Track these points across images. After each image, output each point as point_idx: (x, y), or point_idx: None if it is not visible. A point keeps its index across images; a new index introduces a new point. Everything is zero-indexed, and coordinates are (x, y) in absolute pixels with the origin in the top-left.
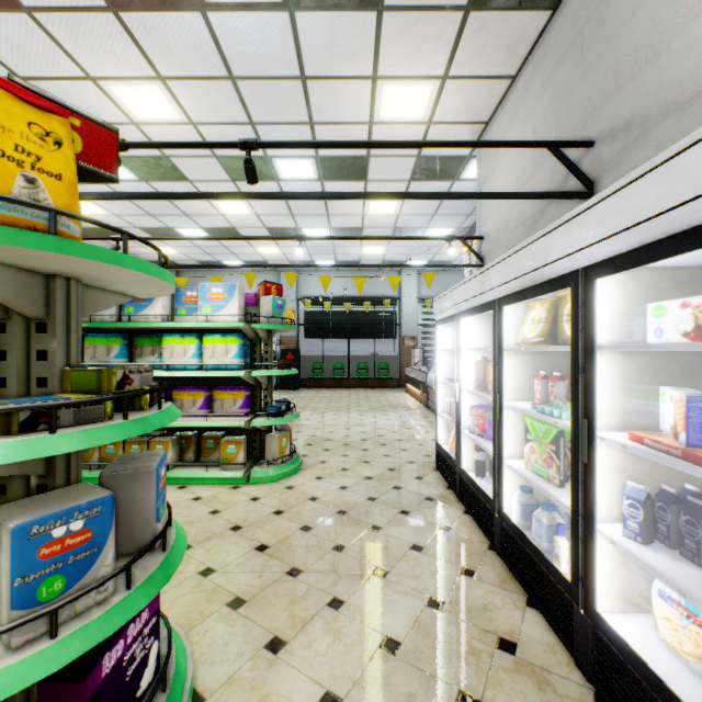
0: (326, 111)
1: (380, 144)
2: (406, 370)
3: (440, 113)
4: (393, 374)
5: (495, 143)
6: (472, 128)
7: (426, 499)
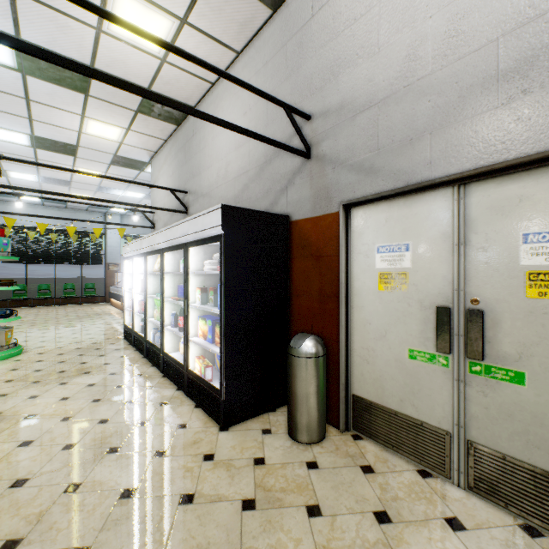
0: (44, 117)
1: (87, 173)
2: (111, 288)
3: (128, 141)
4: (99, 292)
5: (147, 184)
6: (148, 152)
7: (115, 350)
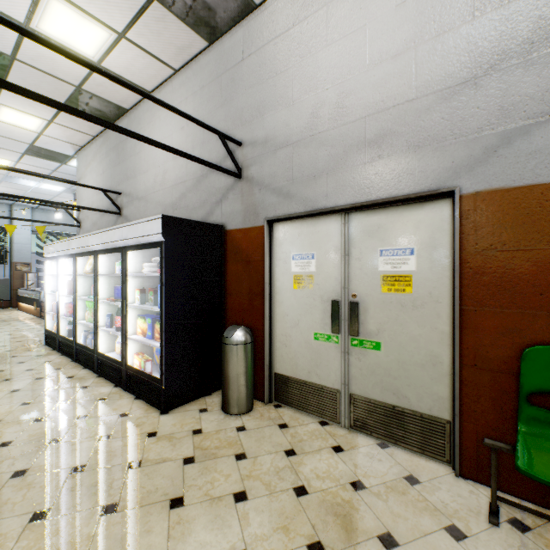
0: None
1: (5, 168)
2: (19, 291)
3: (49, 133)
4: (3, 296)
5: (76, 183)
6: (73, 146)
7: (37, 356)
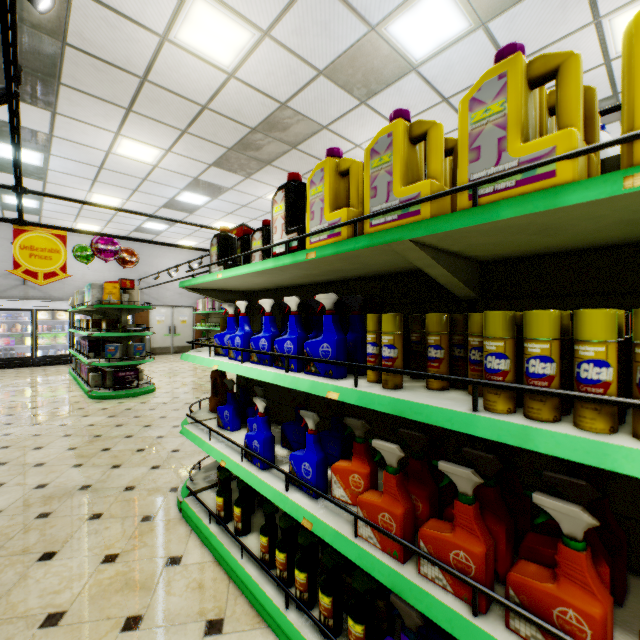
0: None
1: None
2: None
3: None
4: None
5: None
6: None
7: None
